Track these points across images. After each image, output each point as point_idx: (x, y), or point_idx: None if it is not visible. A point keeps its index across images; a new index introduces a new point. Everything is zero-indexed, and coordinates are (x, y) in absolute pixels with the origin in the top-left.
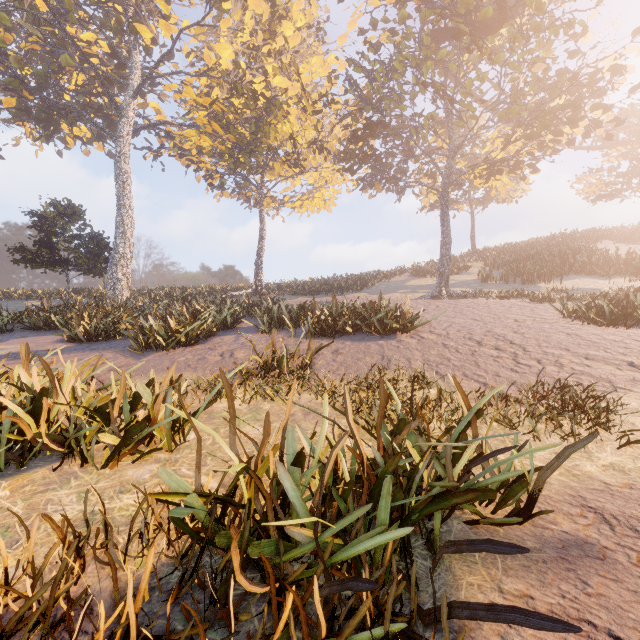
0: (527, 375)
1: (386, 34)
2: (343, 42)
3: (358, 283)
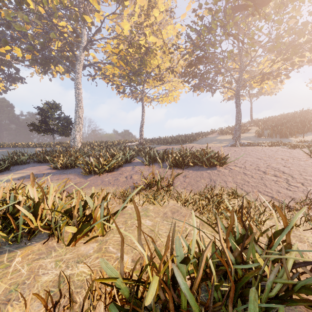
0: (297, 192)
1: (206, 11)
2: (184, 17)
3: (191, 138)
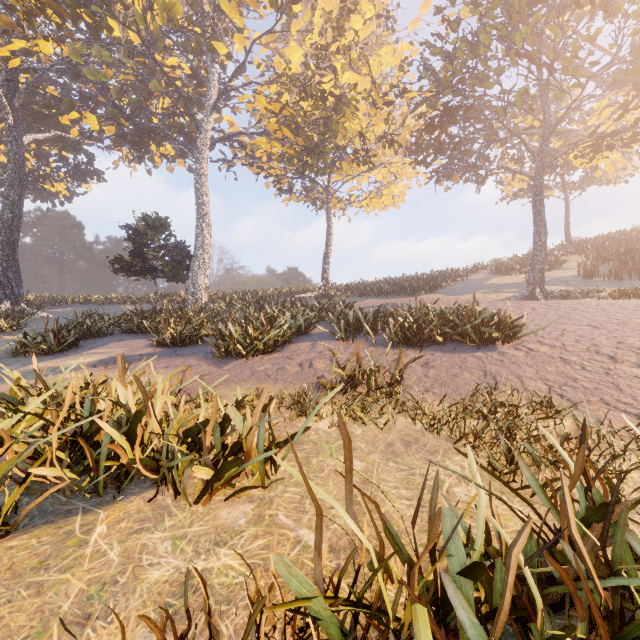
0: None
1: (466, 8)
2: (415, 26)
3: (431, 283)
